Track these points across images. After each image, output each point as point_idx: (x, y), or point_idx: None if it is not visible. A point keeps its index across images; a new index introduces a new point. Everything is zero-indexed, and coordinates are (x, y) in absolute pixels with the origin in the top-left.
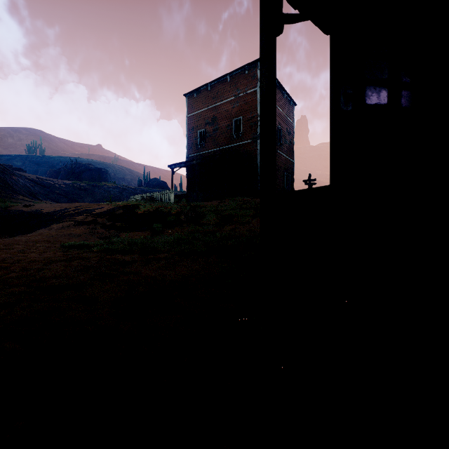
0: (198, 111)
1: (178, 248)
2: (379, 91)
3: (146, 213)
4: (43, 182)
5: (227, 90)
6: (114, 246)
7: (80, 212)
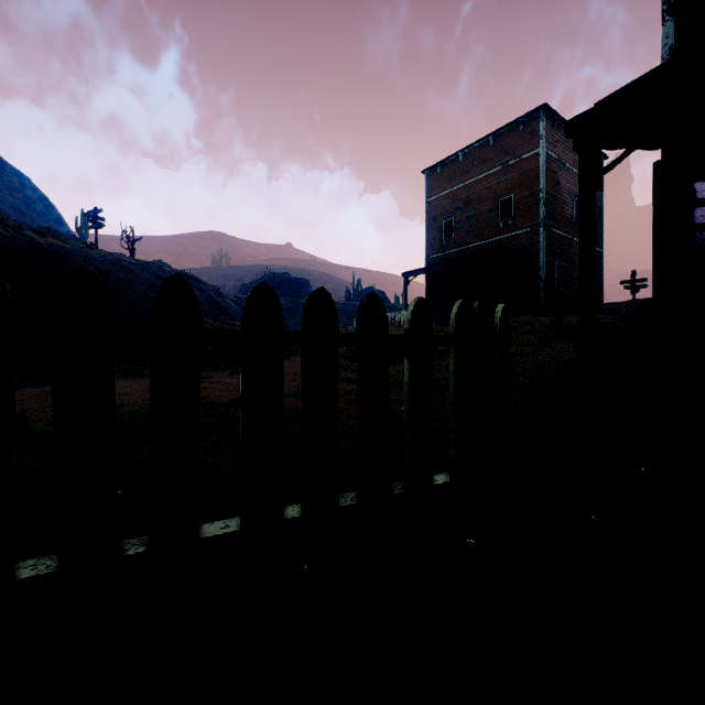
0: (442, 193)
1: None
2: None
3: None
4: (241, 301)
5: (489, 157)
6: (393, 380)
7: None
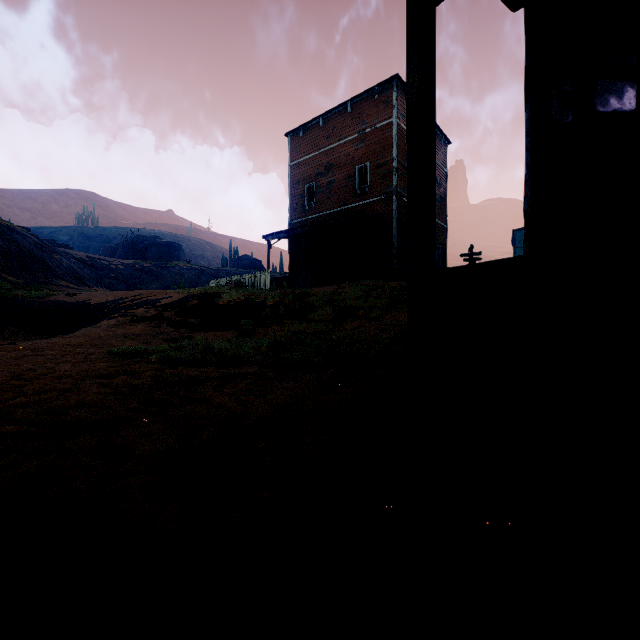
0: (305, 157)
1: (274, 357)
2: (611, 95)
3: (231, 304)
4: (94, 262)
5: (348, 124)
6: (180, 354)
7: (140, 303)
